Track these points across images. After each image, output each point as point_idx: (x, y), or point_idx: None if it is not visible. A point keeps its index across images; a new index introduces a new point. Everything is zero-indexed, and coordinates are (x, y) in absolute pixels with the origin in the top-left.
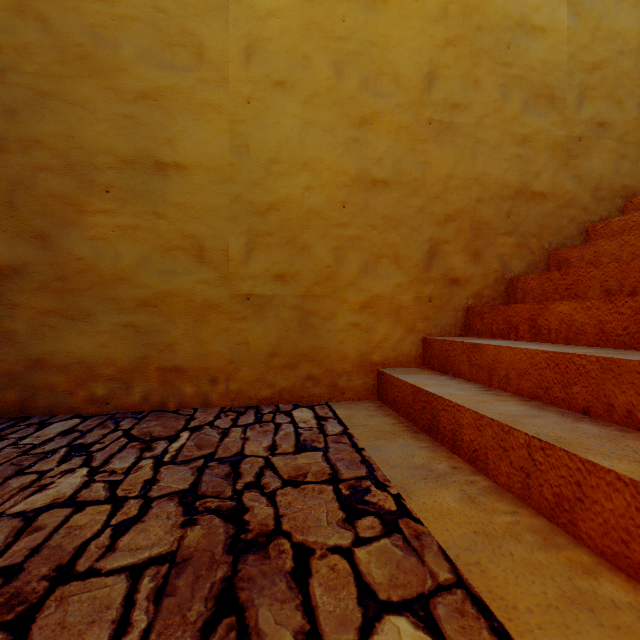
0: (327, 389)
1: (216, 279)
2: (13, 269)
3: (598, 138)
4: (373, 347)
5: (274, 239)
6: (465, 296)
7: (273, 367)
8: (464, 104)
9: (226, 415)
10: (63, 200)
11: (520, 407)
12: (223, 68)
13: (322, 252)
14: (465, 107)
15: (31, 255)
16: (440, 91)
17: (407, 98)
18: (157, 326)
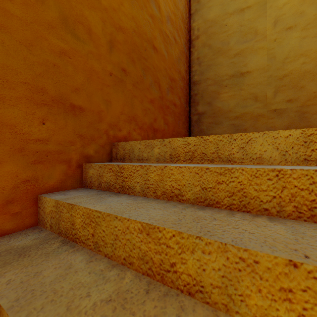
0: None
1: (262, 106)
2: (202, 113)
3: None
4: None
5: (286, 87)
6: None
7: None
8: None
9: None
10: (214, 92)
11: None
12: (264, 33)
13: (311, 87)
14: None
15: (206, 108)
16: None
17: None
18: (241, 124)
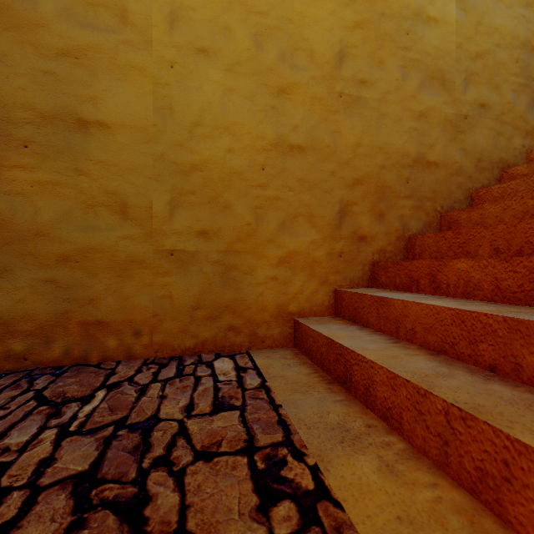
0: (247, 338)
1: (140, 235)
2: None
3: (480, 117)
4: (290, 298)
5: (197, 198)
6: (371, 252)
7: (196, 319)
8: (370, 81)
9: (148, 368)
10: None
11: (430, 363)
12: (147, 32)
13: (243, 211)
14: (371, 84)
15: None
16: (349, 68)
17: (320, 72)
18: (79, 281)
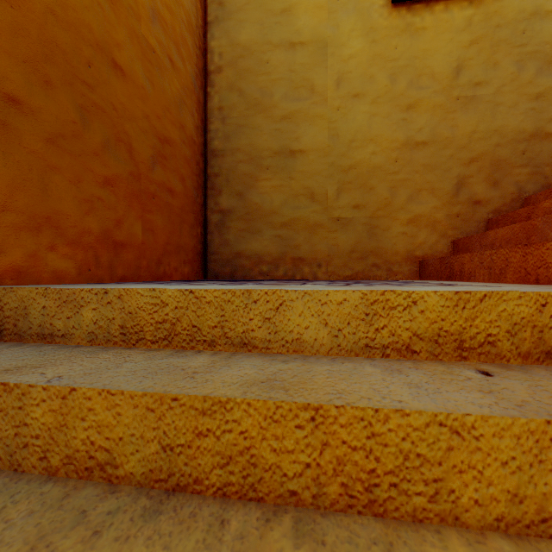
0: (385, 272)
1: (320, 210)
2: (228, 210)
3: None
4: (416, 247)
5: (353, 185)
6: (486, 212)
7: (352, 258)
8: (485, 81)
9: None
10: (248, 176)
11: None
12: (324, 94)
13: (382, 190)
14: (486, 83)
15: (235, 203)
16: (466, 76)
17: (440, 86)
18: (291, 236)
